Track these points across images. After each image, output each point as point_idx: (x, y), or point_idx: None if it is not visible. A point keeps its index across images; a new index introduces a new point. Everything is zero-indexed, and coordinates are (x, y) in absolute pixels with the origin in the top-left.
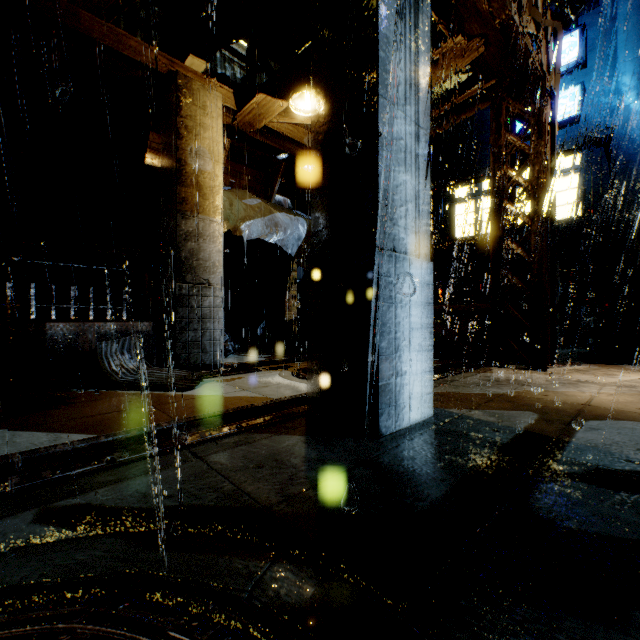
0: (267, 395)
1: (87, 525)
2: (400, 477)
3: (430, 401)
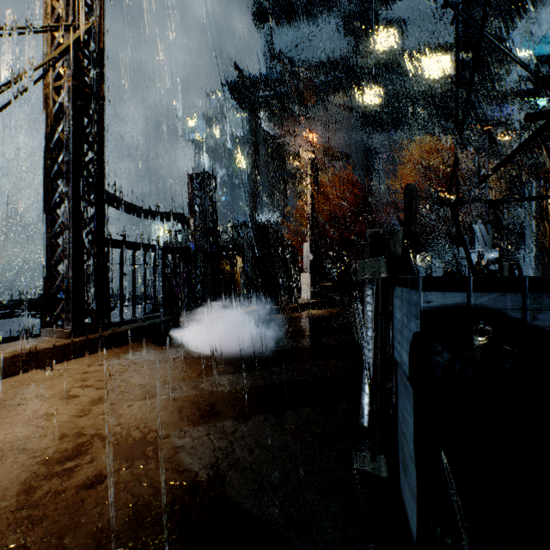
0: None
1: None
2: None
3: None
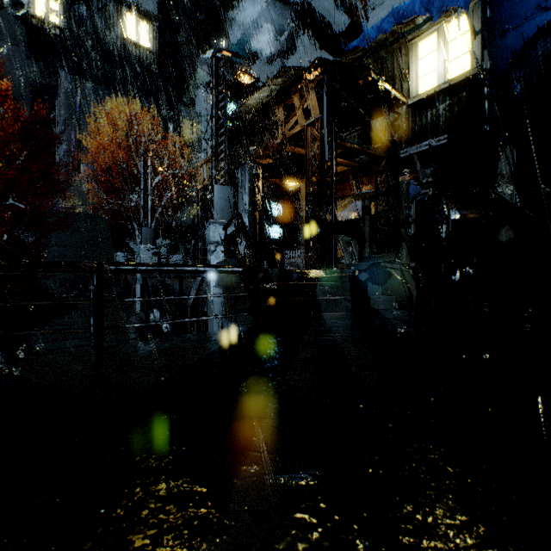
0: None
1: None
2: None
3: None
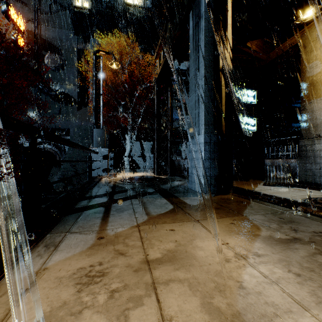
0: (257, 190)
1: (176, 181)
2: (170, 187)
3: (201, 187)
